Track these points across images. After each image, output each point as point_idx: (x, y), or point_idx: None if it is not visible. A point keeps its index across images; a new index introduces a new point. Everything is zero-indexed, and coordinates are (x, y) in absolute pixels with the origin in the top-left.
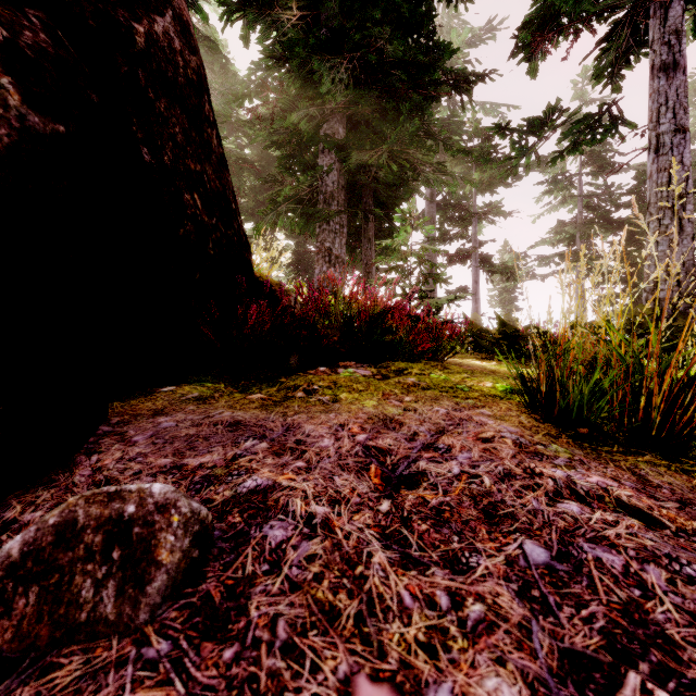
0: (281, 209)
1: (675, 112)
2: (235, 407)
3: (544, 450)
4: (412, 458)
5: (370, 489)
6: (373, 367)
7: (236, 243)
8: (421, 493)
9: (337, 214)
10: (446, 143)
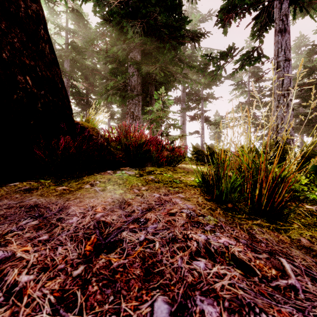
0: (109, 92)
1: (285, 51)
2: (44, 195)
3: (202, 220)
4: (122, 229)
5: (77, 256)
6: (137, 170)
7: (60, 105)
8: (111, 257)
9: (136, 96)
10: (187, 64)
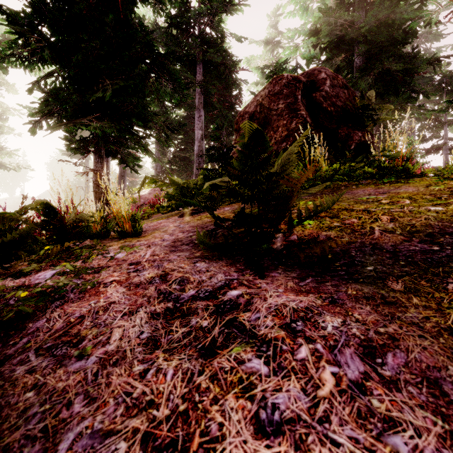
0: None
1: None
2: None
3: None
4: None
5: None
6: None
7: None
8: None
9: None
10: (424, 93)
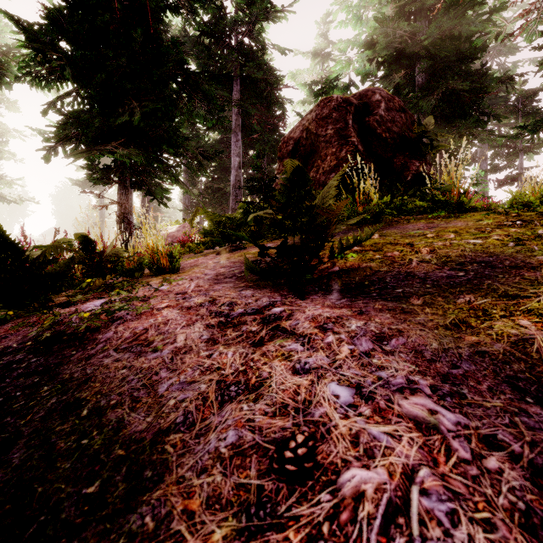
0: None
1: None
2: None
3: None
4: None
5: None
6: None
7: None
8: None
9: None
10: (495, 116)
